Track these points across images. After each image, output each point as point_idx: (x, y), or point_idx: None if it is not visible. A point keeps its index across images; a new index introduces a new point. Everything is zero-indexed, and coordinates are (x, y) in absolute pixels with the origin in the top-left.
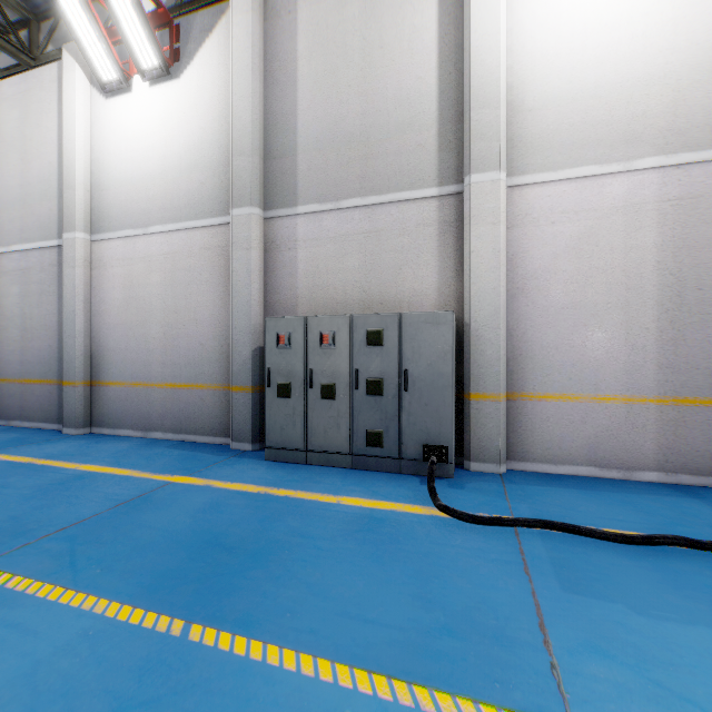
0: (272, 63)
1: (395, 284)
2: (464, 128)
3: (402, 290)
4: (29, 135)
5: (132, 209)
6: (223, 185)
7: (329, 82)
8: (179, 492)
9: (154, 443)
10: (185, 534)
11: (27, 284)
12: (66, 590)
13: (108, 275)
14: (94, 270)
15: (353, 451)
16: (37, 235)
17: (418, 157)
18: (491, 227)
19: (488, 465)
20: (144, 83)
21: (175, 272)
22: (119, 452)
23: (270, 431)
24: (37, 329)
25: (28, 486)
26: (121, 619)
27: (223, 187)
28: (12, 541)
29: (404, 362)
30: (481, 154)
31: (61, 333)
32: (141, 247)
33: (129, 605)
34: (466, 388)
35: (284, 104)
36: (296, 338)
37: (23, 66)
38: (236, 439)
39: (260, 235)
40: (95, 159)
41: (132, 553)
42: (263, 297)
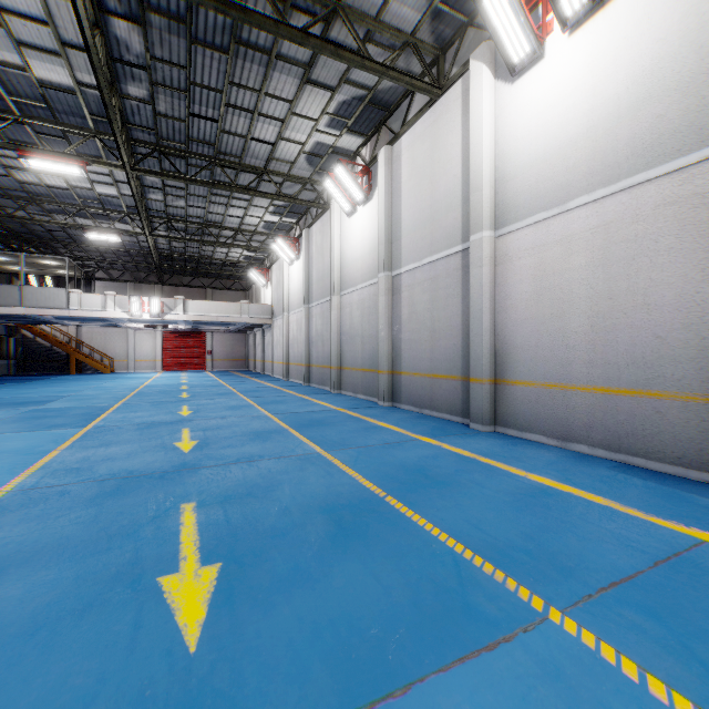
0: None
1: None
2: None
3: None
4: (436, 159)
5: (545, 189)
6: (702, 102)
7: None
8: None
9: (583, 458)
10: None
11: (434, 290)
12: None
13: (514, 268)
14: (497, 267)
15: None
16: (442, 245)
17: None
18: None
19: None
20: (560, 39)
21: (608, 247)
22: (553, 463)
23: None
24: (442, 330)
25: (499, 490)
26: None
27: (702, 105)
28: (562, 579)
29: None
30: None
31: (464, 332)
32: (557, 229)
33: None
34: None
35: None
36: None
37: (431, 101)
38: None
39: None
40: (498, 153)
41: None
42: None
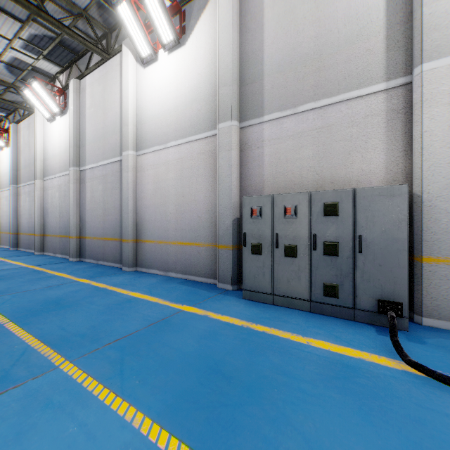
0: (245, 18)
1: (344, 166)
2: (414, 25)
3: (350, 171)
4: (106, 98)
5: (158, 133)
6: (212, 109)
7: (288, 20)
8: (187, 319)
9: (170, 279)
10: (194, 357)
11: (105, 183)
12: (116, 396)
13: (145, 175)
14: (137, 173)
15: (311, 298)
16: (110, 155)
17: (366, 60)
18: (445, 107)
19: (442, 322)
20: (164, 54)
21: (182, 170)
22: (151, 284)
23: (246, 278)
24: (110, 209)
25: (102, 304)
26: (152, 438)
27: (212, 111)
28: (89, 345)
29: (358, 228)
30: (434, 43)
31: (121, 211)
32: (163, 156)
33: (157, 424)
34: (417, 252)
35: (254, 44)
36: (265, 211)
37: (103, 60)
38: (221, 281)
39: (237, 140)
40: (138, 106)
41: (159, 369)
42: (239, 183)
